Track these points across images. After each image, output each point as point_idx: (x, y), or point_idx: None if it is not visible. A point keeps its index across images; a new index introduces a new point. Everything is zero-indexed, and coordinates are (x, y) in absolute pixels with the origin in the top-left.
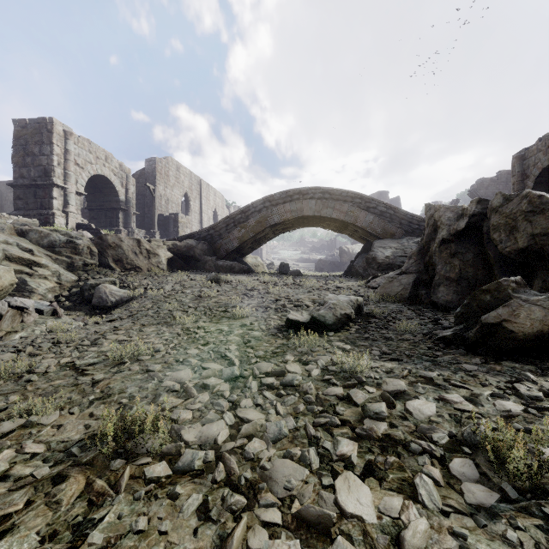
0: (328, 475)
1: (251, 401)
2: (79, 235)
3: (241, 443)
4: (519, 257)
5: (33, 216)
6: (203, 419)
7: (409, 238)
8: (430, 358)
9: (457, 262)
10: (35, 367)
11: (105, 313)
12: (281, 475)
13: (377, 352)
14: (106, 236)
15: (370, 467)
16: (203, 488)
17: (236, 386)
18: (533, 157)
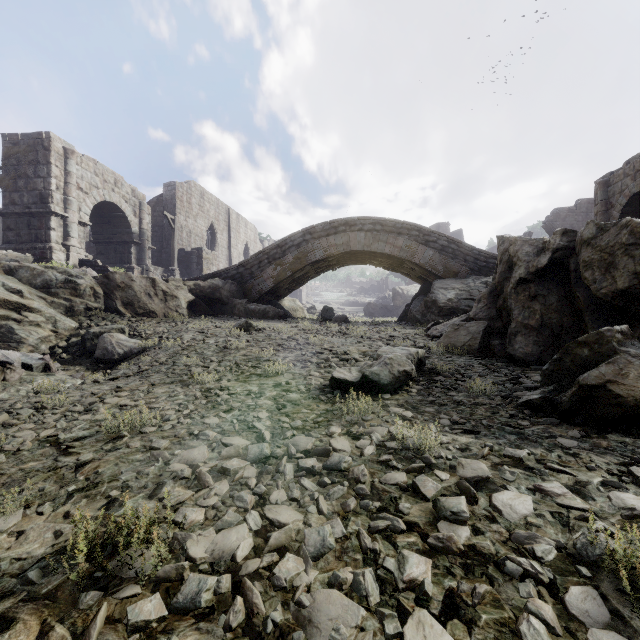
0: (392, 616)
1: (285, 492)
2: (80, 273)
3: (269, 562)
4: (618, 301)
5: (26, 250)
6: (219, 522)
7: (475, 277)
8: (514, 429)
9: (538, 307)
10: (5, 443)
11: (110, 368)
12: (326, 617)
13: (446, 421)
14: (114, 274)
15: (451, 601)
16: (211, 639)
17: (265, 471)
18: (619, 183)
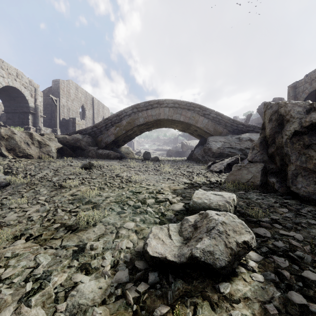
0: None
1: None
2: None
3: None
4: None
5: None
6: None
7: (232, 135)
8: None
9: (313, 153)
10: None
11: None
12: None
13: None
14: None
15: None
16: None
17: None
18: (302, 86)
